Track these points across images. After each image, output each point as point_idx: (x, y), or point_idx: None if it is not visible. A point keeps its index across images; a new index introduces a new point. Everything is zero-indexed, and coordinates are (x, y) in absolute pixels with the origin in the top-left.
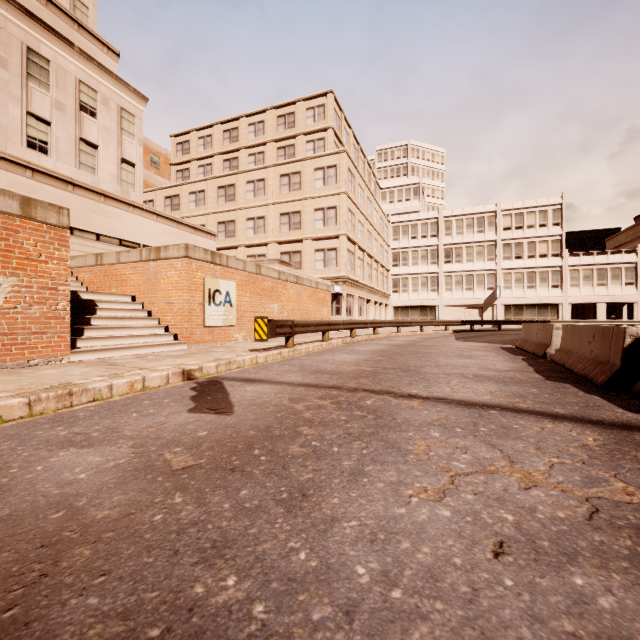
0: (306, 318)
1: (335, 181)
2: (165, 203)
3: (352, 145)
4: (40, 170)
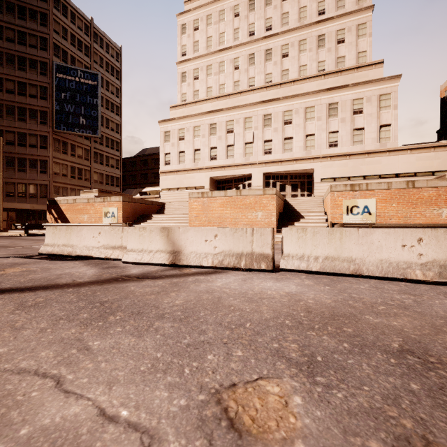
0: None
1: None
2: None
3: None
4: (333, 155)
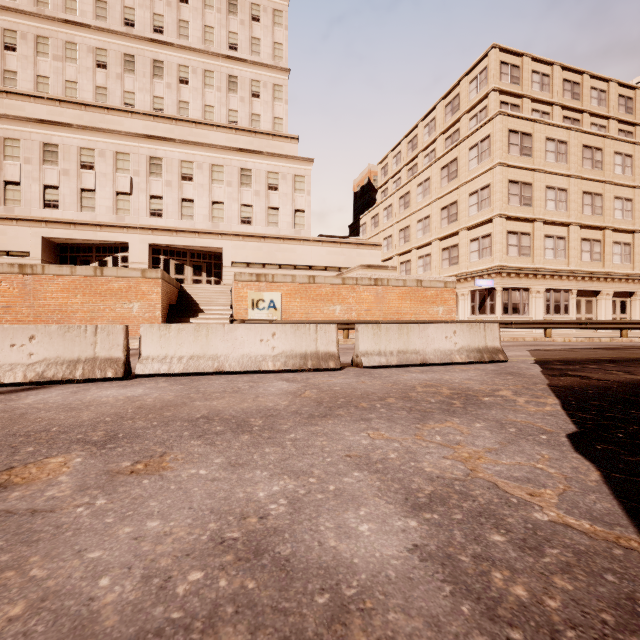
0: (395, 318)
1: (488, 154)
2: (371, 223)
3: (559, 84)
4: (246, 235)
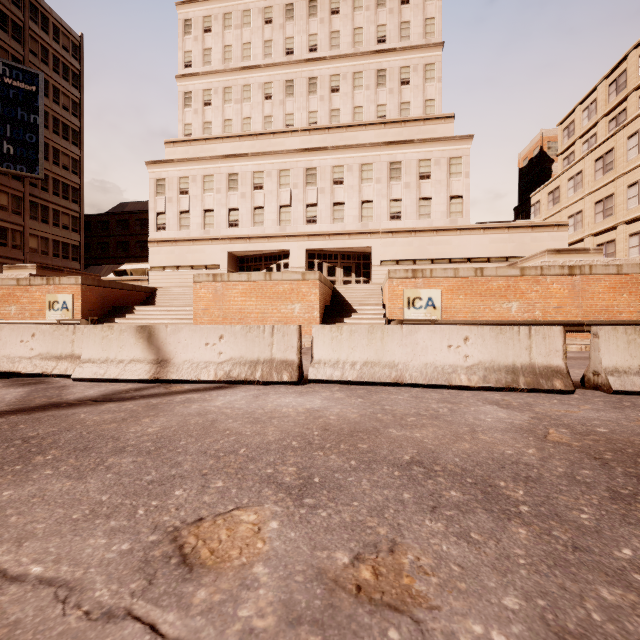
0: (602, 317)
1: None
2: (548, 200)
3: None
4: (396, 231)
